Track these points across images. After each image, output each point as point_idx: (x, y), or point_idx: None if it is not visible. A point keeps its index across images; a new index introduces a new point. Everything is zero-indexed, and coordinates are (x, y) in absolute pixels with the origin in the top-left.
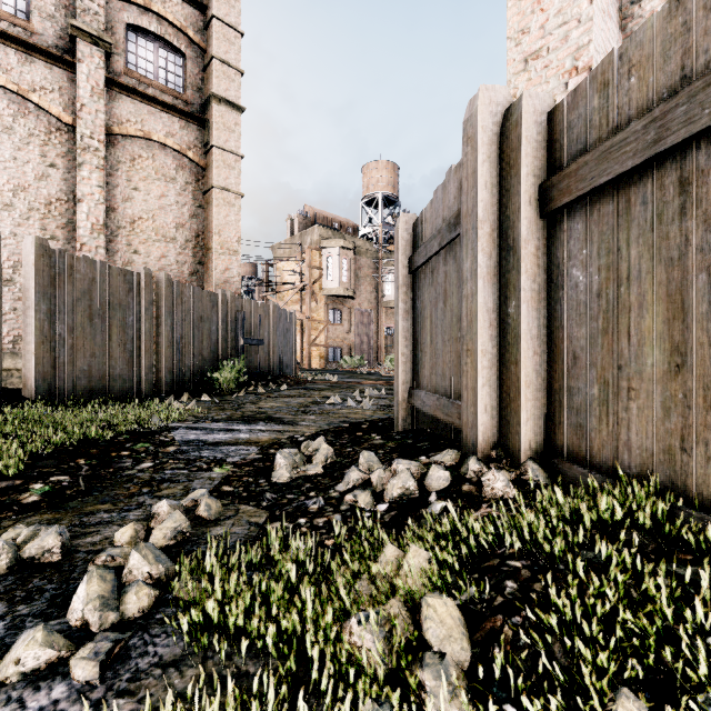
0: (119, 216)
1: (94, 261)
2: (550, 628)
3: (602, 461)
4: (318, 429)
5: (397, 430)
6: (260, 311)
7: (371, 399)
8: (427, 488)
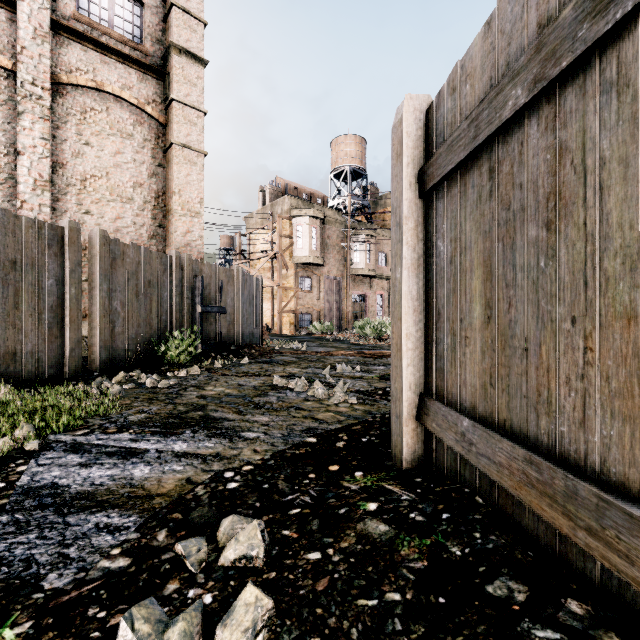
0: (68, 172)
1: None
2: None
3: None
4: (267, 451)
5: (397, 464)
6: (222, 276)
7: (345, 380)
8: None
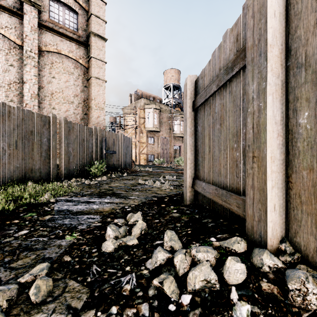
0: (45, 90)
1: (23, 109)
2: None
3: None
4: (139, 201)
5: (185, 203)
6: (114, 137)
7: (169, 181)
8: (225, 280)
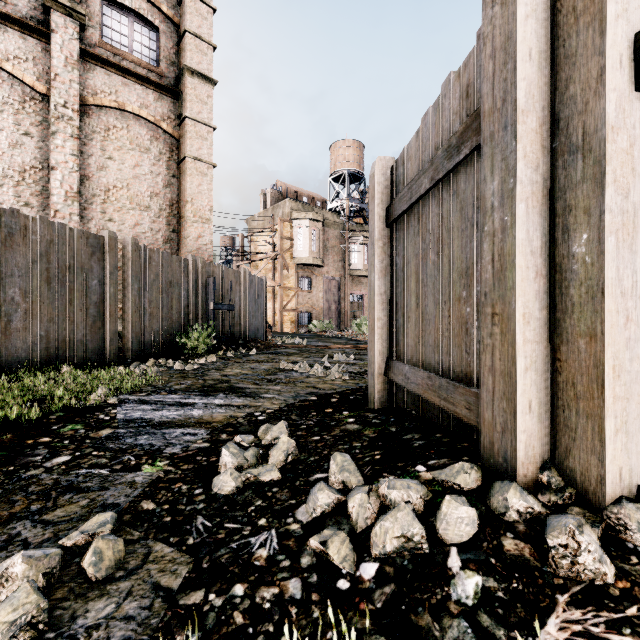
0: (94, 184)
1: (53, 222)
2: None
3: None
4: (282, 403)
5: (372, 407)
6: (231, 277)
7: (340, 365)
8: (440, 537)
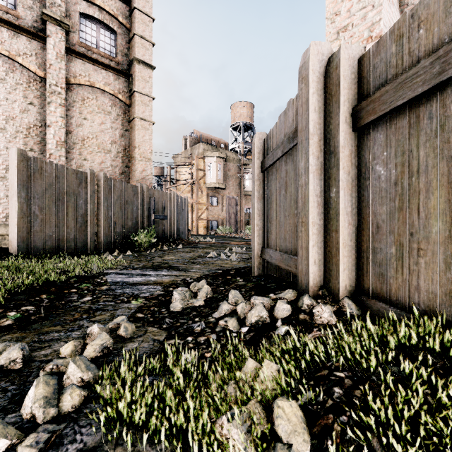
0: (74, 136)
1: (57, 164)
2: (369, 426)
3: (398, 299)
4: (201, 274)
5: (253, 275)
6: (165, 197)
7: (236, 254)
8: (275, 316)
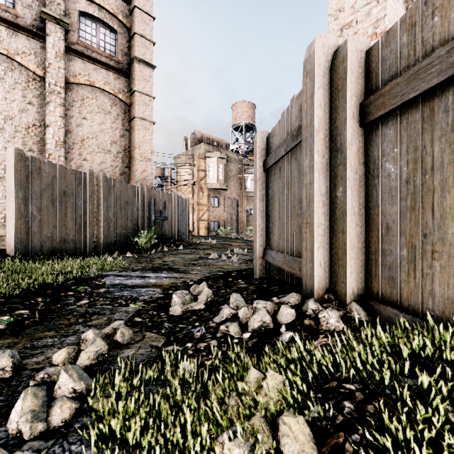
0: (74, 136)
1: (55, 164)
2: (384, 446)
3: (410, 305)
4: (202, 276)
5: (255, 277)
6: (165, 198)
7: (238, 255)
8: (278, 321)
